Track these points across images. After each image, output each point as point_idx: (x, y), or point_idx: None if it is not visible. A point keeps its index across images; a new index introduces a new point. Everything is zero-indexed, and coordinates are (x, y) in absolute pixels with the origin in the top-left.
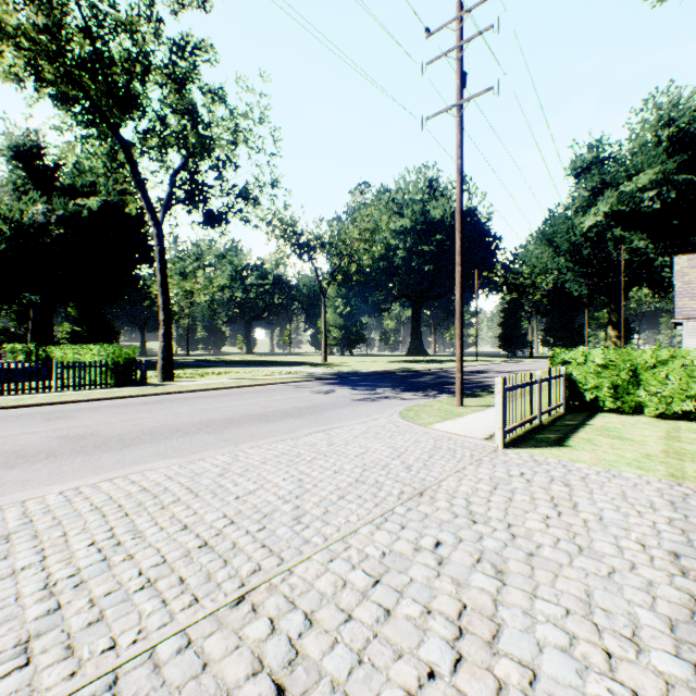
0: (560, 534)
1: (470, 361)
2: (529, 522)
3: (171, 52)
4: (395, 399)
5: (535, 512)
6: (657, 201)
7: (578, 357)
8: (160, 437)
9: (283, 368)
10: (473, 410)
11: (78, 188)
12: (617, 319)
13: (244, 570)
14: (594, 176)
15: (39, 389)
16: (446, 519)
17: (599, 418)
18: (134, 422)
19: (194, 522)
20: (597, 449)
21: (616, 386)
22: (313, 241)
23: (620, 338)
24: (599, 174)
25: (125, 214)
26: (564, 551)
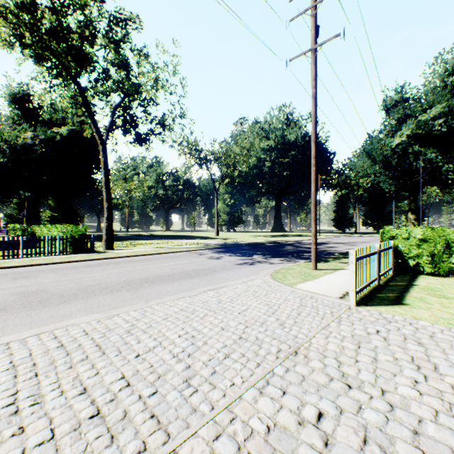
0: (436, 404)
1: None
2: (400, 388)
3: (109, 20)
4: (266, 263)
5: (403, 376)
6: (444, 126)
7: (402, 233)
8: (91, 294)
9: (189, 240)
10: (325, 273)
11: (54, 121)
12: (414, 207)
13: (128, 451)
14: (399, 110)
15: (19, 255)
16: (322, 382)
17: (421, 279)
18: (76, 281)
19: (93, 384)
20: (431, 307)
21: (431, 255)
22: (209, 156)
23: (417, 220)
24: (403, 109)
25: (85, 138)
26: (449, 429)
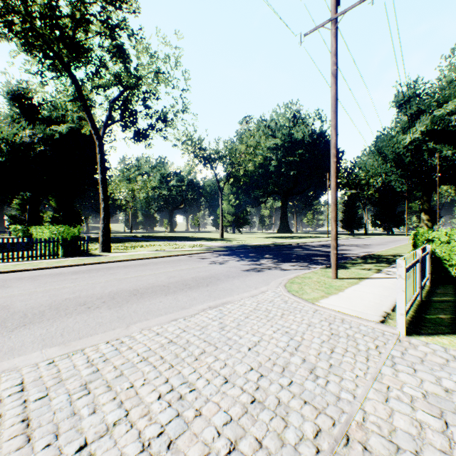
0: None
1: (323, 237)
2: None
3: None
4: (276, 270)
5: None
6: None
7: (441, 236)
8: (61, 313)
9: (192, 242)
10: (349, 283)
11: (54, 119)
12: (428, 207)
13: None
14: (412, 106)
15: (5, 259)
16: None
17: None
18: (52, 293)
19: None
20: None
21: None
22: (213, 154)
23: (430, 221)
24: (416, 104)
25: (85, 136)
26: None
